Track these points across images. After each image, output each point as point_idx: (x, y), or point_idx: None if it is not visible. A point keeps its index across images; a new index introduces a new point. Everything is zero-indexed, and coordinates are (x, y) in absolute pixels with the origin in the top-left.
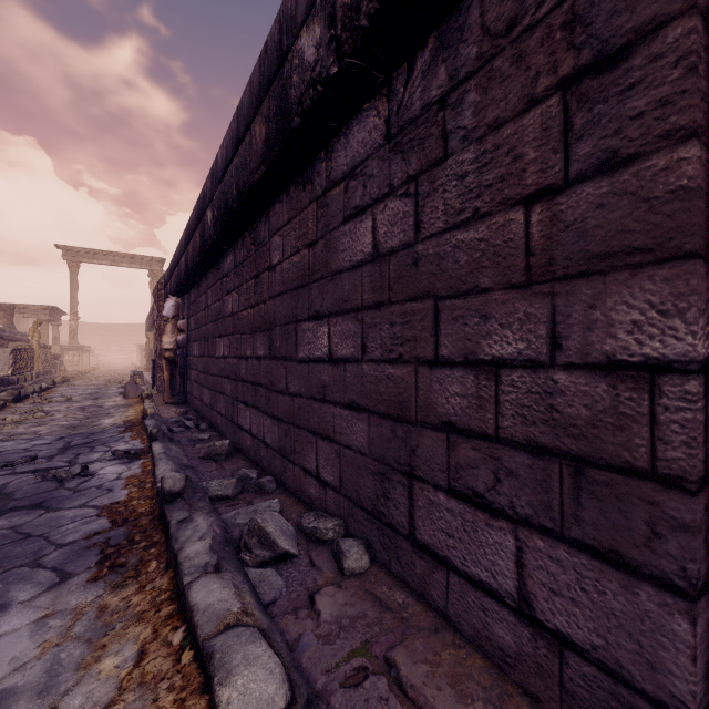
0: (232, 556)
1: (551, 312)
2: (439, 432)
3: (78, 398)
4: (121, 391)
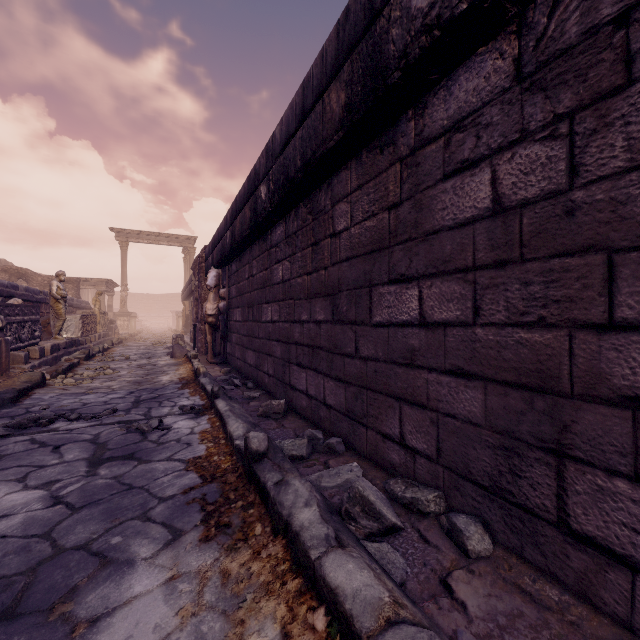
0: (343, 527)
1: None
2: (616, 408)
3: (134, 357)
4: (167, 351)
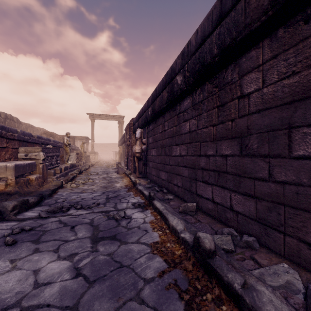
0: None
1: None
2: None
3: (100, 173)
4: (114, 170)
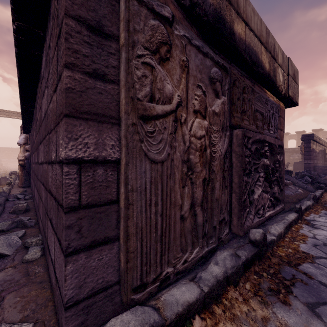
0: None
1: (56, 139)
2: (49, 194)
3: None
4: None
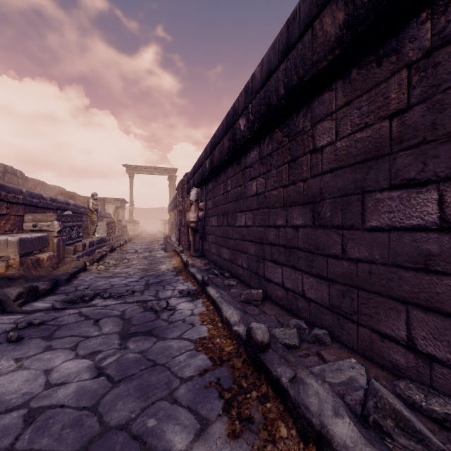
0: (388, 449)
1: None
2: None
3: (140, 250)
4: (161, 247)
